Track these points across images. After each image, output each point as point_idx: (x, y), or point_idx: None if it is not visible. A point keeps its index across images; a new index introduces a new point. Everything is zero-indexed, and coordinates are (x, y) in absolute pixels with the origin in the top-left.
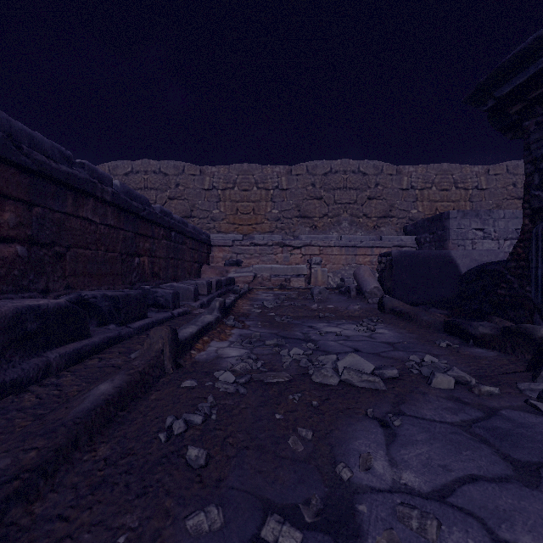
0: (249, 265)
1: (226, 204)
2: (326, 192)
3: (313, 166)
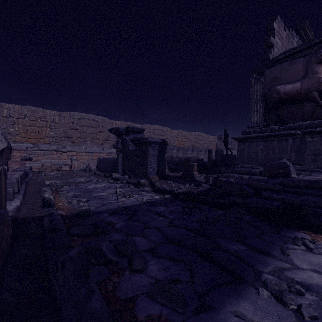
0: (37, 160)
1: (20, 126)
2: (79, 127)
3: (73, 114)
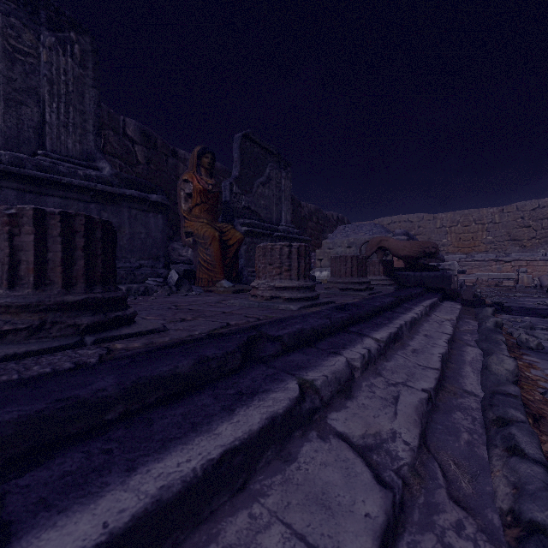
0: (470, 272)
1: (452, 235)
2: (534, 222)
3: (522, 205)
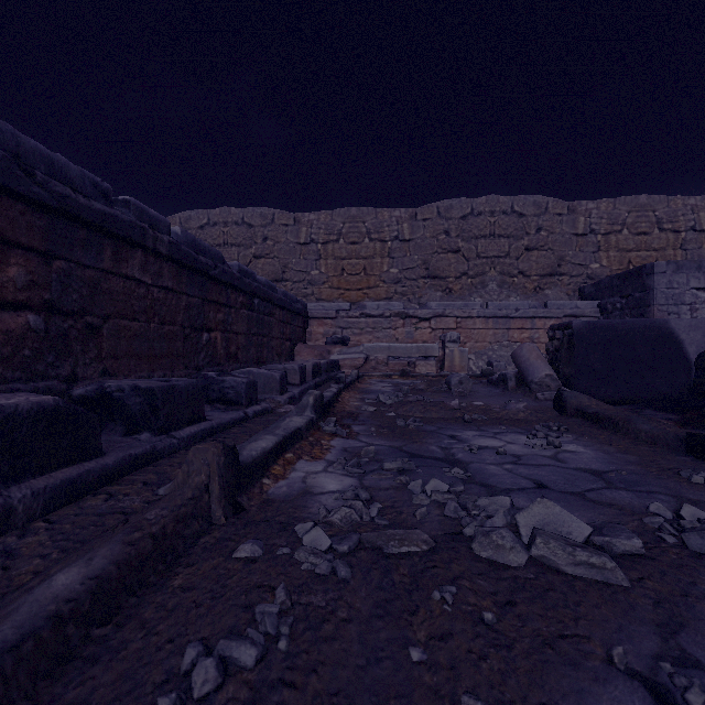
0: (358, 343)
1: (329, 262)
2: (465, 242)
3: (447, 207)
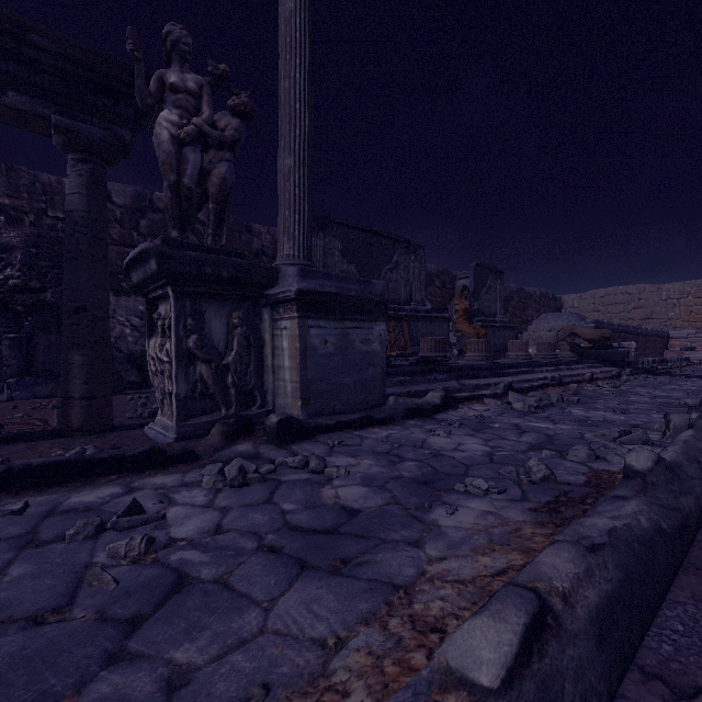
0: (701, 349)
1: (681, 308)
2: None
3: None
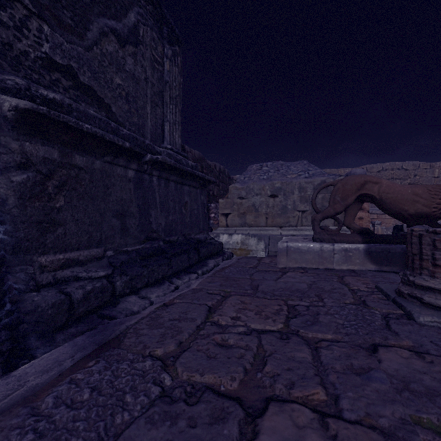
0: None
1: None
2: None
3: (370, 167)
